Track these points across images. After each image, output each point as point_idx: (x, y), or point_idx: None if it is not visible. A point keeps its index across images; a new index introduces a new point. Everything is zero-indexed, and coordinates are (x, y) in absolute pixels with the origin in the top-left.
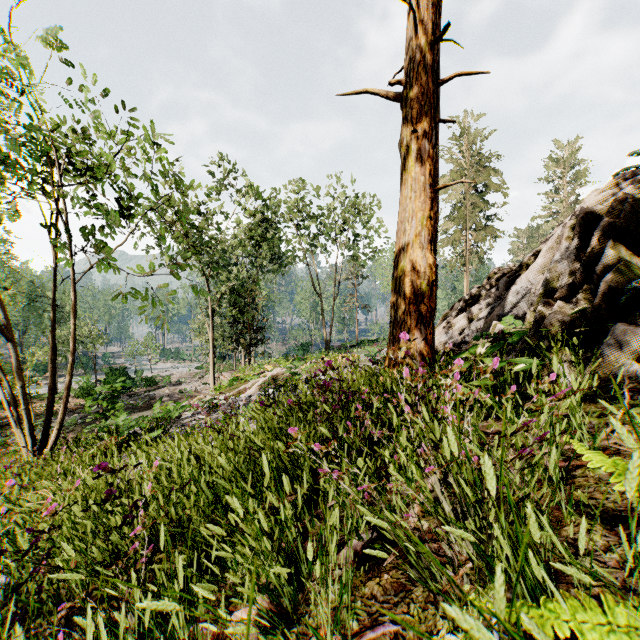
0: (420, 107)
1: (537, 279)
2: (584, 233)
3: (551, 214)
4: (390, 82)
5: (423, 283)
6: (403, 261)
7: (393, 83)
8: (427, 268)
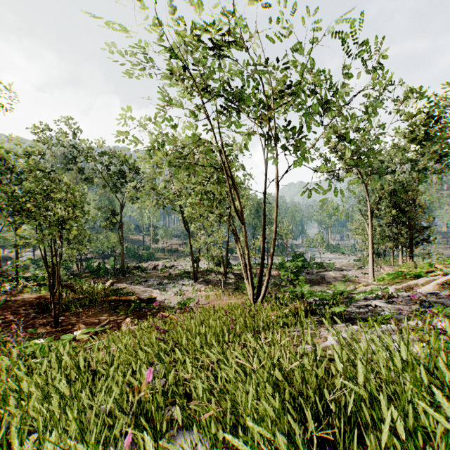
0: None
1: None
2: None
3: None
4: None
5: None
6: None
7: None
8: None
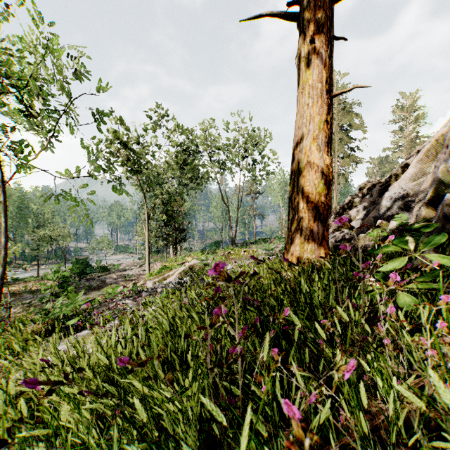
0: (317, 19)
1: (409, 186)
2: None
3: (397, 146)
4: (288, 3)
5: (321, 182)
6: (301, 163)
7: (290, 4)
8: (324, 168)
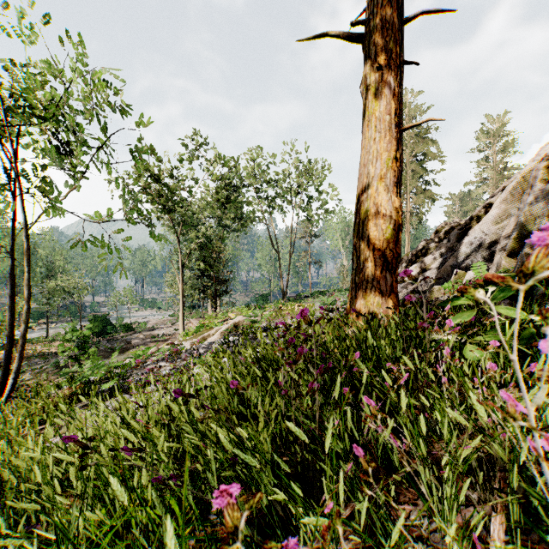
0: (385, 43)
1: (491, 230)
2: None
3: (482, 180)
4: (352, 23)
5: (389, 227)
6: (366, 205)
7: (355, 24)
8: (393, 211)
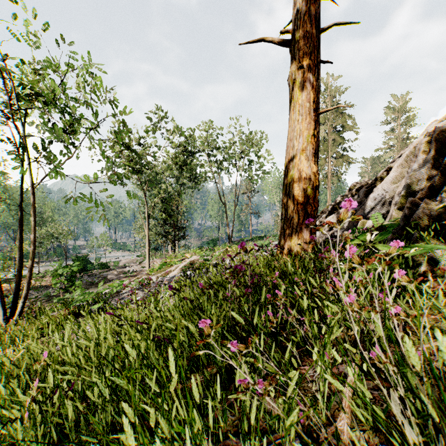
0: (306, 48)
1: (390, 188)
2: (439, 146)
3: (389, 147)
4: (281, 31)
5: (308, 187)
6: (292, 170)
7: (283, 32)
8: (312, 175)
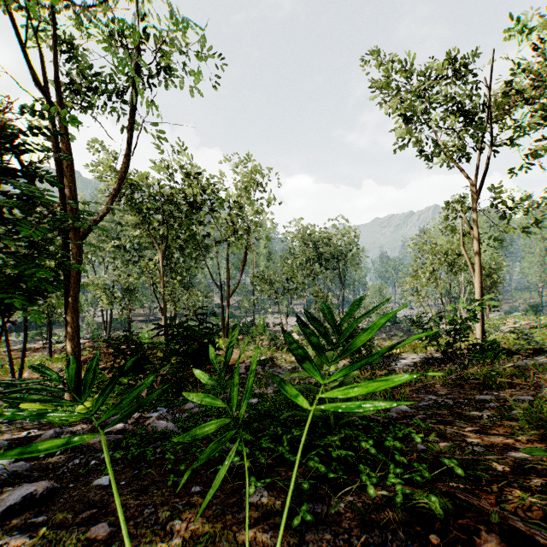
0: None
1: None
2: None
3: None
4: None
5: None
6: None
7: None
8: None
